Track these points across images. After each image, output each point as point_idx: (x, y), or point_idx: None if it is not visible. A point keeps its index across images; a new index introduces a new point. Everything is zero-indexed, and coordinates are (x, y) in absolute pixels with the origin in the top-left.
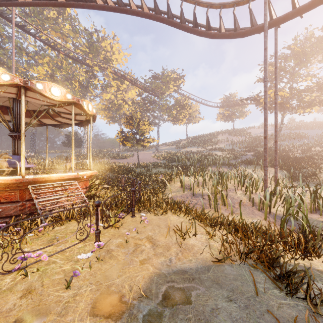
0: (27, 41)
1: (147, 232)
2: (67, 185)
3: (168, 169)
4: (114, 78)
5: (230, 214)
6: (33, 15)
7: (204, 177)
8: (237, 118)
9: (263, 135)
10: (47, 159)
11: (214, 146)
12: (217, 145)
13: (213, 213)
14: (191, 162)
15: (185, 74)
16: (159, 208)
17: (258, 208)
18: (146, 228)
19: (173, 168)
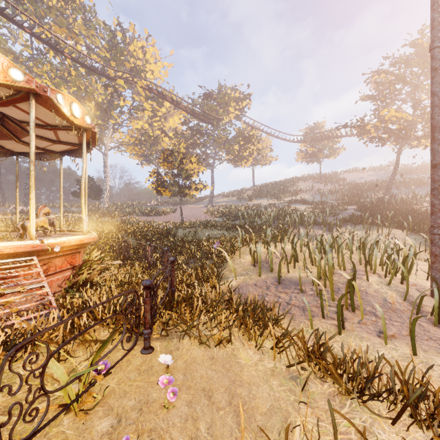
0: (17, 41)
1: (170, 437)
2: (18, 267)
3: (227, 231)
4: (147, 98)
5: (377, 338)
6: (26, 2)
7: (294, 247)
8: (326, 157)
9: (365, 181)
10: (17, 214)
11: (293, 197)
12: (298, 195)
13: (333, 332)
14: (264, 220)
15: (252, 93)
16: (212, 319)
17: (435, 320)
18: (170, 411)
19: (236, 229)
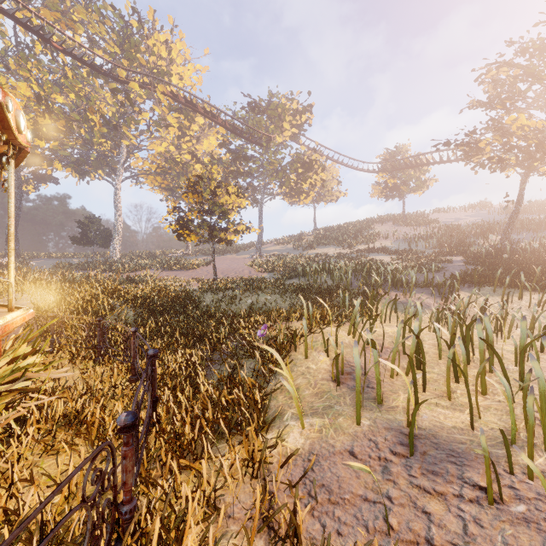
0: None
1: None
2: None
3: (282, 296)
4: (172, 110)
5: None
6: None
7: (416, 341)
8: (411, 192)
9: (465, 222)
10: None
11: (370, 245)
12: (375, 242)
13: None
14: (337, 279)
15: (314, 103)
16: None
17: None
18: None
19: (295, 293)
